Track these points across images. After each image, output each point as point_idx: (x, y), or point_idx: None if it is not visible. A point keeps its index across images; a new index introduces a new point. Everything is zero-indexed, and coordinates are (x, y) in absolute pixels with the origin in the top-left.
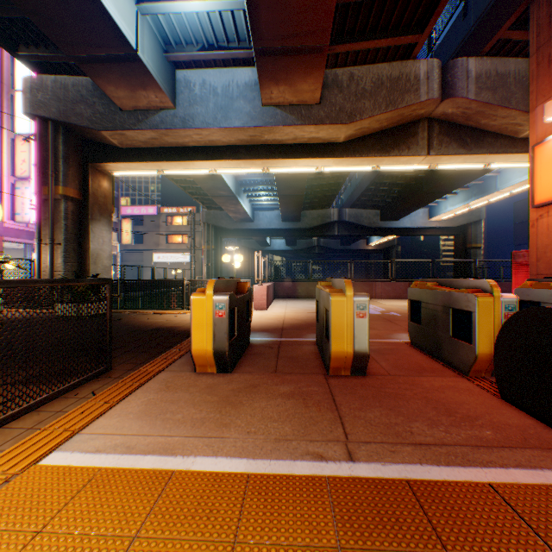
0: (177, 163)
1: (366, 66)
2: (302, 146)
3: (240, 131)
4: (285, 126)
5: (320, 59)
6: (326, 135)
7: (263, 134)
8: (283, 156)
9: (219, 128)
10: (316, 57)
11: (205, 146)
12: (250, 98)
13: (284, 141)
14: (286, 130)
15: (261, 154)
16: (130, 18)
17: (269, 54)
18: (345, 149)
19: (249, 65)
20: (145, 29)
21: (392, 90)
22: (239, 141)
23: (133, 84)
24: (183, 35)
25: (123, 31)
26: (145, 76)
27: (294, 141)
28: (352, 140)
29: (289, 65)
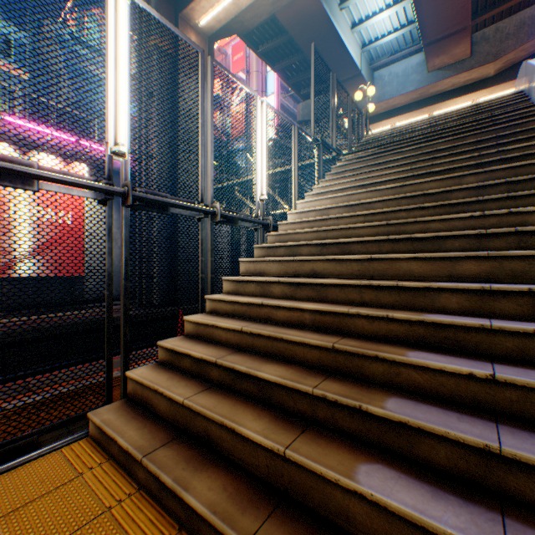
0: (370, 126)
1: (509, 18)
2: (458, 89)
3: (412, 93)
4: (443, 80)
5: (465, 34)
6: (477, 76)
7: (428, 90)
8: (443, 100)
9: (399, 96)
10: (462, 33)
11: (388, 110)
12: (419, 72)
13: (443, 90)
14: (444, 82)
15: (427, 104)
16: (358, 58)
17: (431, 45)
18: (495, 80)
19: (418, 53)
20: (362, 60)
21: (533, 25)
22: (411, 100)
23: (354, 88)
24: (380, 54)
25: (357, 65)
26: (361, 82)
27: (451, 87)
28: (501, 71)
29: (444, 45)
